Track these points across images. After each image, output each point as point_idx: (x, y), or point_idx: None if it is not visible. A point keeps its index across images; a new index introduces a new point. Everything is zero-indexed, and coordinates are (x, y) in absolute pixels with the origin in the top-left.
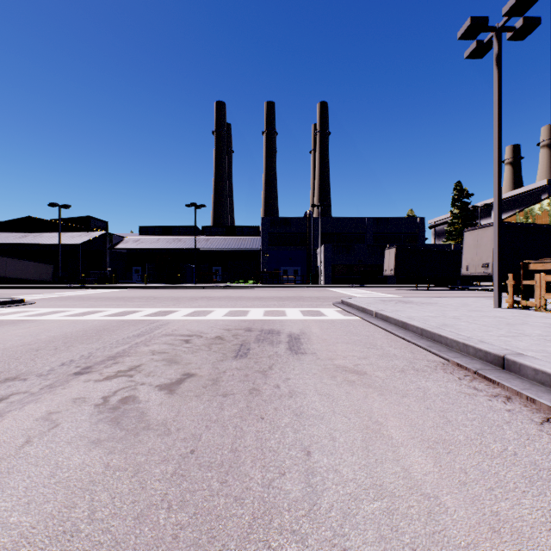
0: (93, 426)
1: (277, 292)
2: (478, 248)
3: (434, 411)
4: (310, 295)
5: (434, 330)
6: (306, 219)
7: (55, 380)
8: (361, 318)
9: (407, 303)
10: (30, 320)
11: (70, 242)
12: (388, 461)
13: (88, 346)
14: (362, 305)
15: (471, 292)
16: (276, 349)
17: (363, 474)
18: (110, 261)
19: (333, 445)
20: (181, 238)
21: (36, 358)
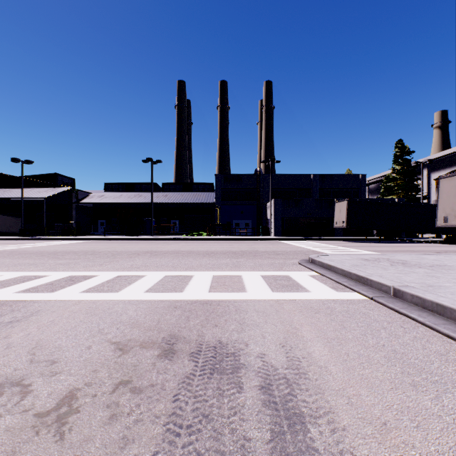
0: None
1: (230, 245)
2: None
3: None
4: (265, 249)
5: None
6: (256, 176)
7: None
8: (369, 299)
9: (409, 265)
10: None
11: (35, 196)
12: None
13: None
14: (355, 270)
15: (428, 245)
16: None
17: None
18: (76, 214)
19: None
20: (142, 193)
21: None
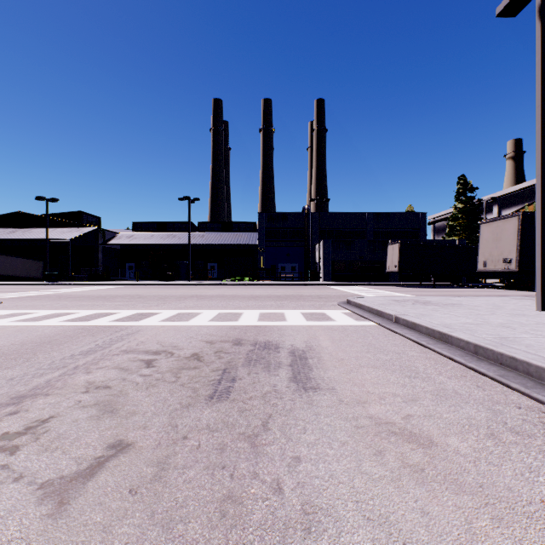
0: None
1: (274, 290)
2: (498, 241)
3: None
4: (310, 294)
5: (500, 348)
6: (304, 215)
7: None
8: (378, 324)
9: (427, 304)
10: None
11: (59, 237)
12: None
13: (1, 373)
14: (376, 306)
15: (482, 290)
16: (275, 380)
17: None
18: (102, 257)
19: None
20: (175, 233)
21: None
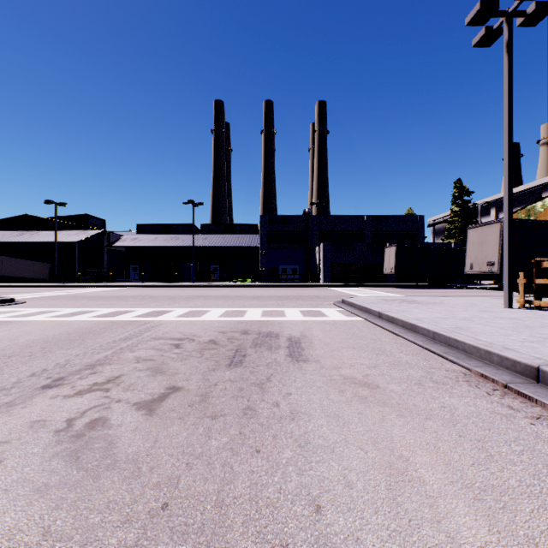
0: (44, 464)
1: (276, 291)
2: (482, 246)
3: (469, 440)
4: (309, 294)
5: (448, 334)
6: (304, 218)
7: (18, 395)
8: (364, 319)
9: (412, 303)
10: (14, 321)
11: (66, 240)
12: (426, 522)
13: (67, 352)
14: (365, 305)
15: (473, 291)
16: (275, 356)
17: (396, 547)
18: (108, 259)
19: (350, 495)
20: (179, 236)
21: (5, 367)
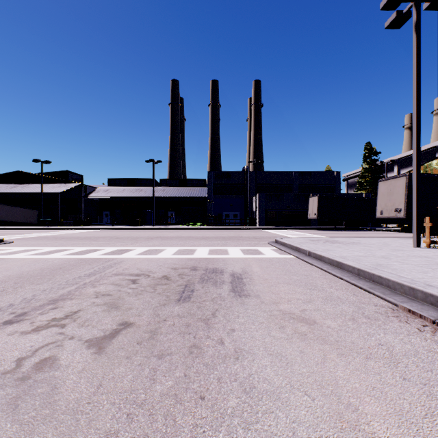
0: None
1: (220, 232)
2: (391, 195)
3: (414, 383)
4: (248, 235)
5: (373, 271)
6: (243, 173)
7: None
8: (295, 257)
9: (334, 243)
10: None
11: (51, 191)
12: None
13: (36, 287)
14: (295, 244)
15: (381, 232)
16: (220, 291)
17: None
18: (84, 207)
19: None
20: (142, 188)
21: None
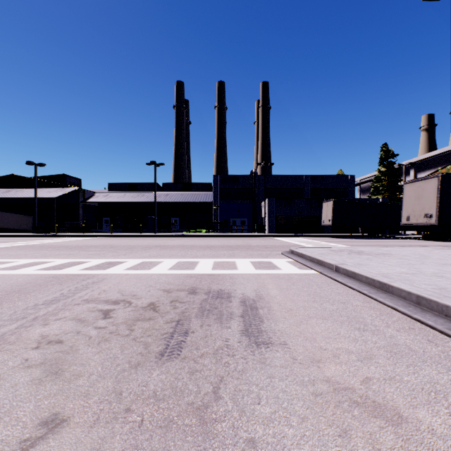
0: None
1: (227, 240)
2: (419, 199)
3: None
4: (257, 244)
5: (444, 300)
6: (251, 177)
7: None
8: (319, 273)
9: (361, 254)
10: None
11: (46, 196)
12: None
13: None
14: (317, 256)
15: (403, 240)
16: (226, 334)
17: None
18: (83, 213)
19: None
20: (144, 193)
21: None
